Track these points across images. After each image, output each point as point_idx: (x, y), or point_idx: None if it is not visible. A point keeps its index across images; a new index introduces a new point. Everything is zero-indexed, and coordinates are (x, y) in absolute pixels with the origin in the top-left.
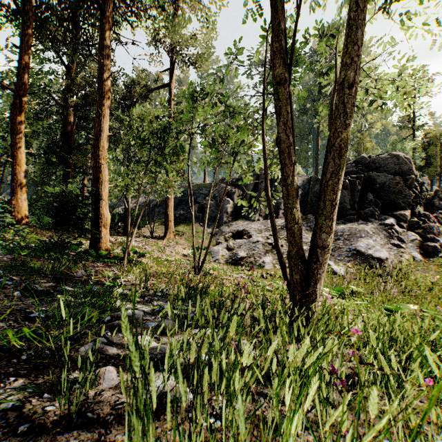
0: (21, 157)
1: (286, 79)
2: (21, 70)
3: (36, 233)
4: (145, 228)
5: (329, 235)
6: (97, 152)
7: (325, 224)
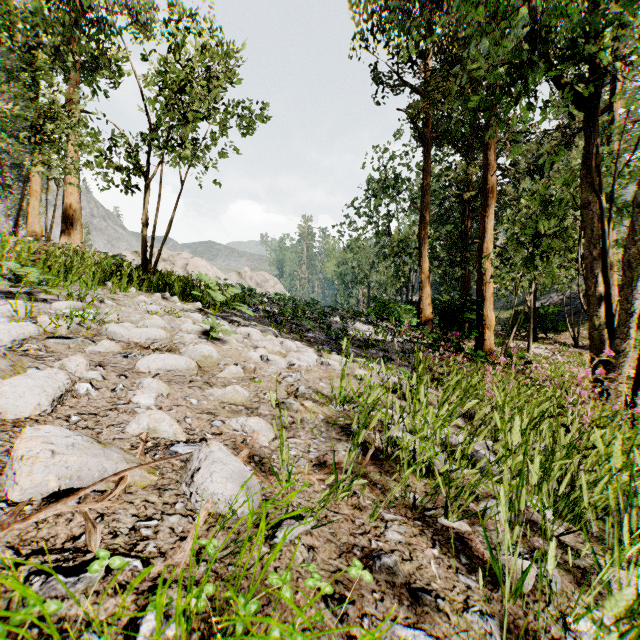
0: (425, 266)
1: (590, 202)
2: (425, 189)
3: (436, 333)
4: (569, 333)
5: (623, 341)
6: (481, 254)
7: (618, 330)
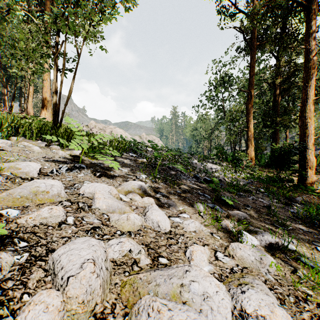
0: (251, 127)
1: None
2: (250, 78)
3: (258, 170)
4: None
5: None
6: (303, 114)
7: None
